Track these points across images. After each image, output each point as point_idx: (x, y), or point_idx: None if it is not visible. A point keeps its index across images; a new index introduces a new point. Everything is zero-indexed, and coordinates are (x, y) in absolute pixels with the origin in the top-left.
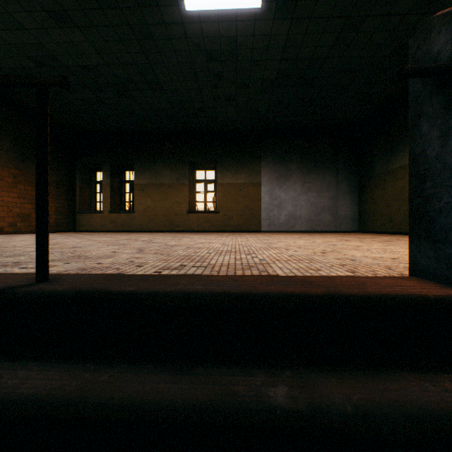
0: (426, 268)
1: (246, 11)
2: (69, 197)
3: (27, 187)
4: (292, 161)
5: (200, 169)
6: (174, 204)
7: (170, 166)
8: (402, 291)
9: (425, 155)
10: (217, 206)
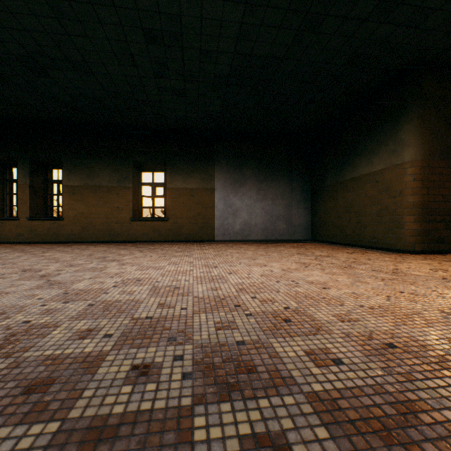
0: None
1: None
2: None
3: None
4: (248, 166)
5: (148, 171)
6: (114, 210)
7: (109, 165)
8: None
9: None
10: (166, 213)
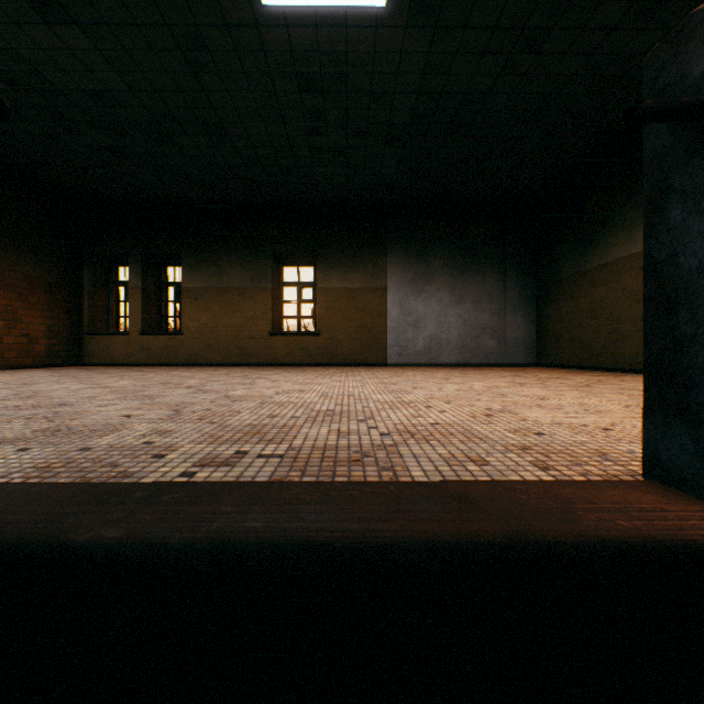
0: (678, 469)
1: (362, 11)
2: (71, 308)
3: None
4: (436, 254)
5: (291, 265)
6: (247, 321)
7: (241, 259)
8: (648, 528)
9: (676, 263)
10: (317, 324)
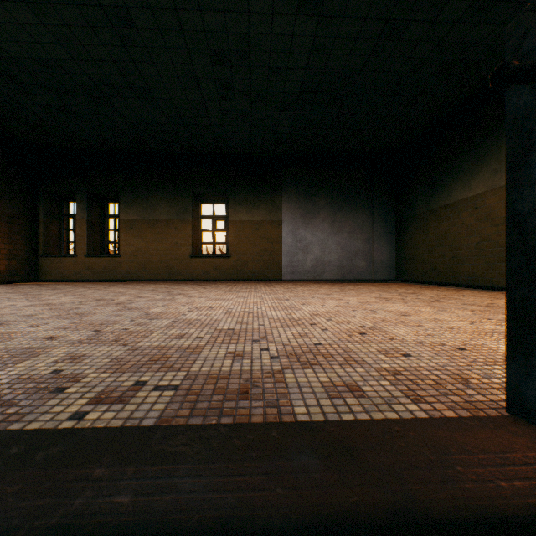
0: None
1: (261, 0)
2: (29, 235)
3: None
4: (320, 195)
5: (208, 202)
6: (172, 246)
7: (168, 197)
8: (530, 492)
9: None
10: (228, 249)
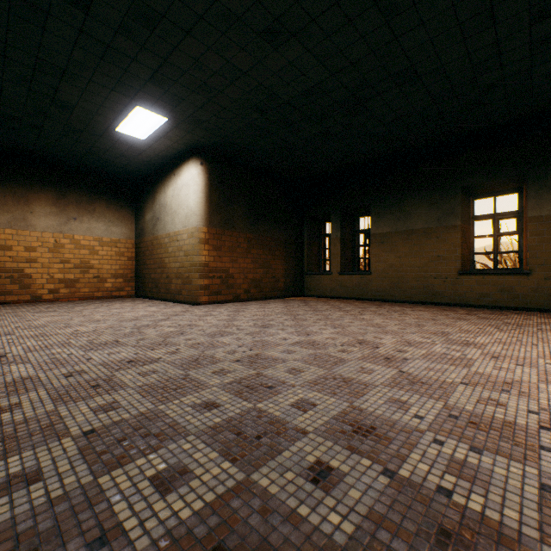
0: None
1: None
2: (297, 257)
3: (258, 251)
4: None
5: (483, 197)
6: (431, 260)
7: (425, 200)
8: None
9: None
10: (522, 260)
